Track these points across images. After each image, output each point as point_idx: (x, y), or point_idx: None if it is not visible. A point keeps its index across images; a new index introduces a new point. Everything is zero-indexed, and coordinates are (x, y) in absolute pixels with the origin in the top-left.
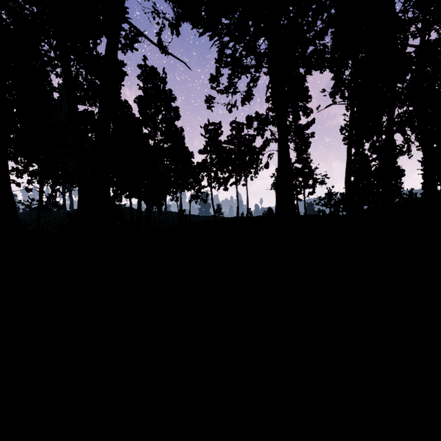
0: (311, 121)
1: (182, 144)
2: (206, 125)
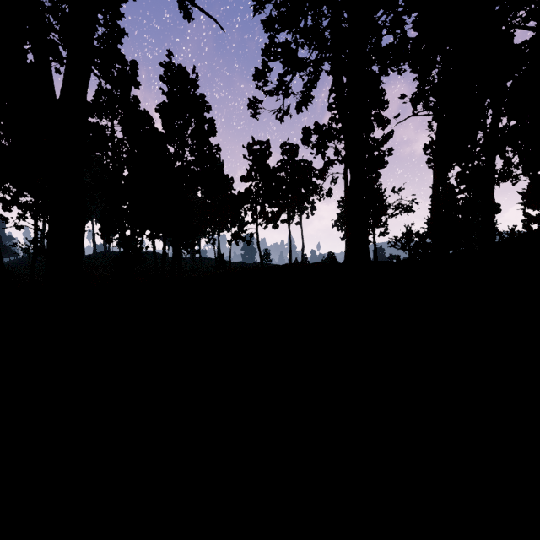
0: (389, 134)
1: (218, 167)
2: (250, 144)
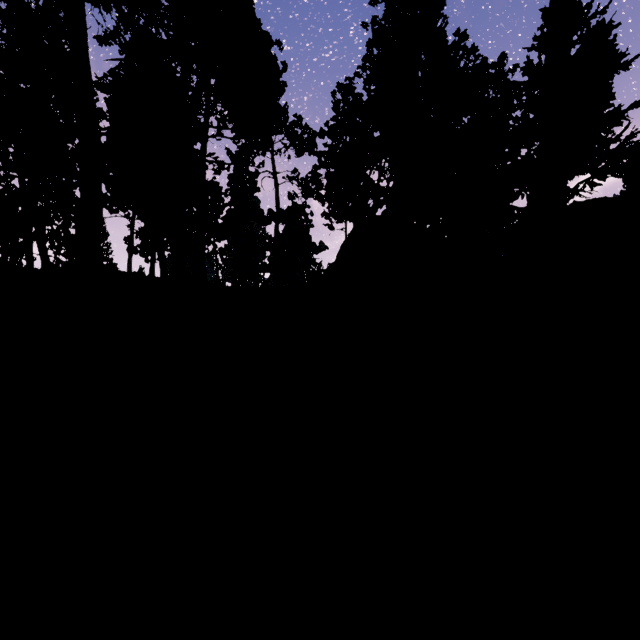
0: None
1: None
2: None
